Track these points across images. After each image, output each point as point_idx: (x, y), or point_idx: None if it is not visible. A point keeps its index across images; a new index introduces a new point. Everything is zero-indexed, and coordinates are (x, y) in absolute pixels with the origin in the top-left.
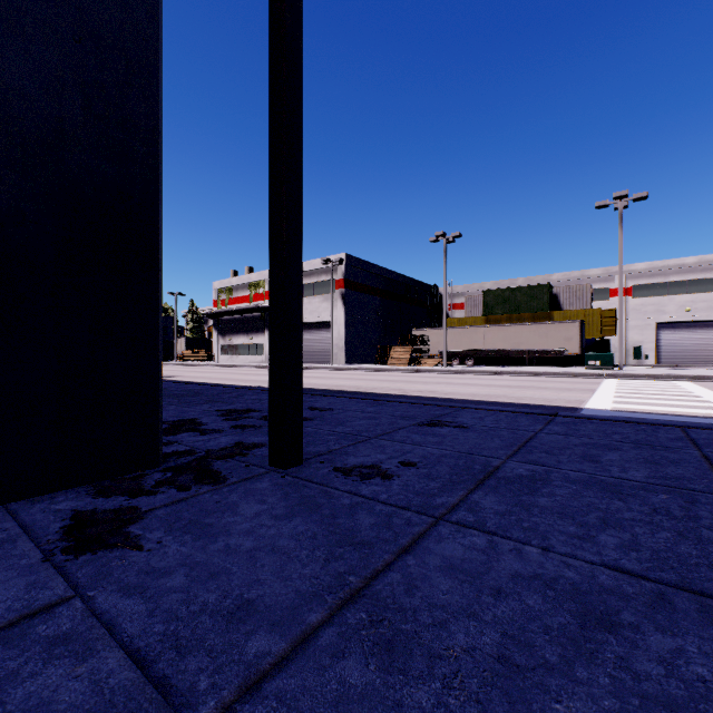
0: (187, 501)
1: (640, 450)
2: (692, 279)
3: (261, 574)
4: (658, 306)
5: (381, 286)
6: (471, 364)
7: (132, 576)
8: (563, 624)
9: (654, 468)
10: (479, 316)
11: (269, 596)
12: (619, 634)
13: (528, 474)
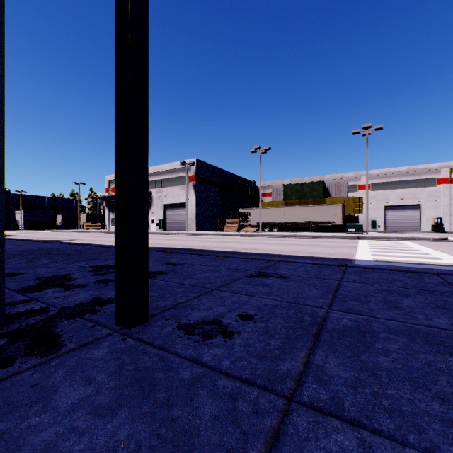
0: None
1: (424, 295)
2: (404, 180)
3: None
4: (385, 196)
5: (219, 181)
6: (276, 231)
7: None
8: None
9: (448, 313)
10: (281, 201)
11: None
12: None
13: (353, 324)
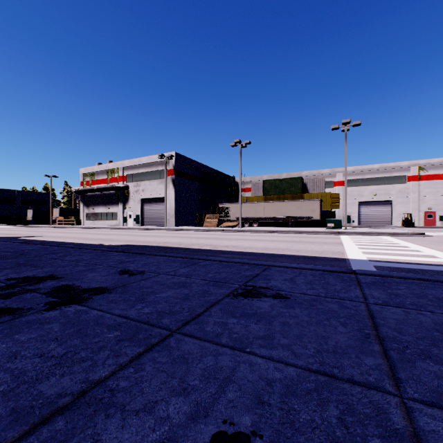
0: None
1: None
2: (377, 177)
3: None
4: (360, 192)
5: (199, 175)
6: (256, 226)
7: None
8: None
9: None
10: (260, 196)
11: None
12: None
13: None
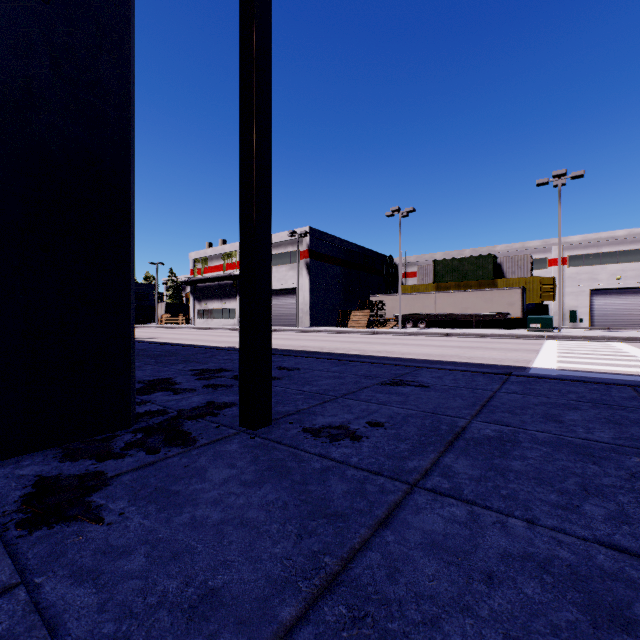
0: (155, 466)
1: (598, 410)
2: (622, 250)
3: (228, 554)
4: (592, 275)
5: (342, 257)
6: (423, 327)
7: (86, 557)
8: (571, 622)
9: (618, 428)
10: (430, 284)
11: (236, 583)
12: (639, 636)
13: (495, 434)
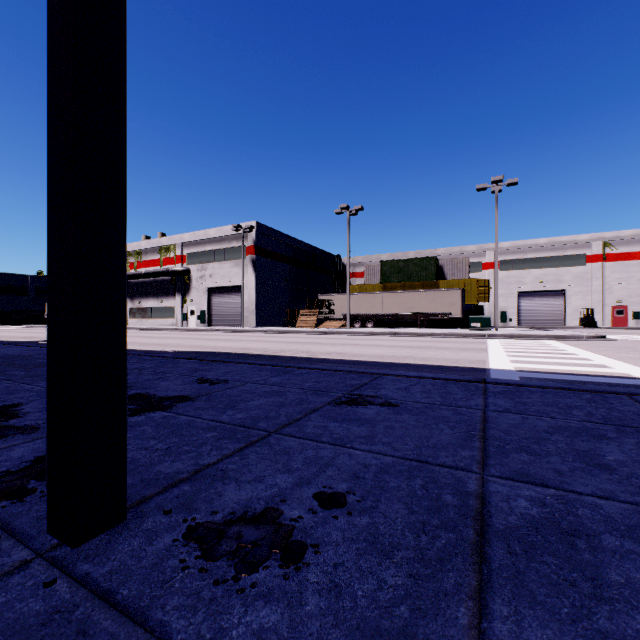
0: None
1: (632, 437)
2: (544, 256)
3: None
4: (519, 278)
5: (290, 254)
6: (371, 327)
7: None
8: None
9: None
10: (377, 284)
11: None
12: None
13: (542, 513)
